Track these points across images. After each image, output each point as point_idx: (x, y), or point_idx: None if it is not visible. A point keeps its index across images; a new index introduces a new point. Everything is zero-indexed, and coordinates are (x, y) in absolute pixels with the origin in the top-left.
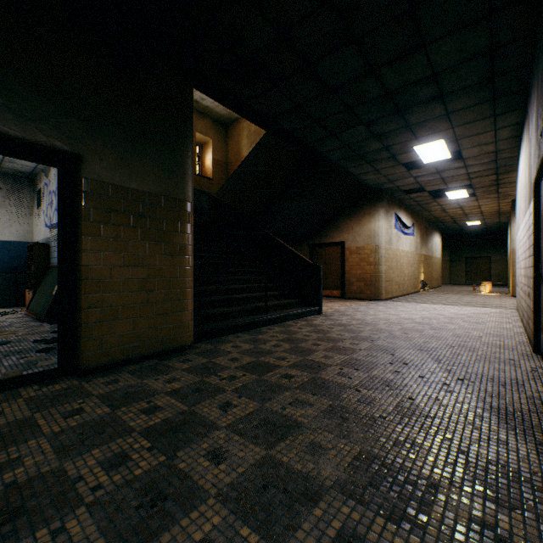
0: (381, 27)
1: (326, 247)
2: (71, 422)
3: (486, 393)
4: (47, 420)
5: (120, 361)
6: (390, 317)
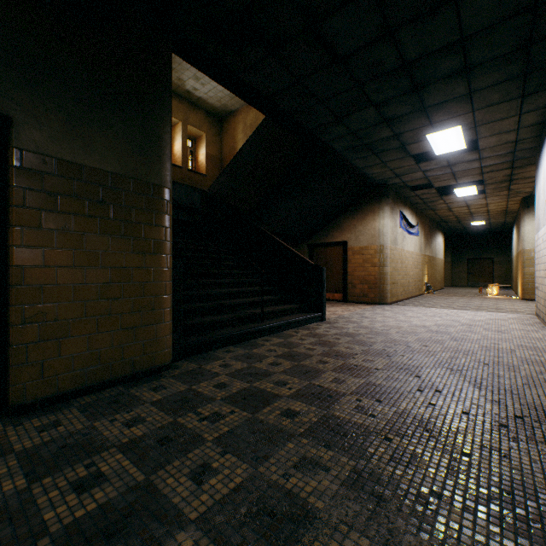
0: None
1: (327, 247)
2: None
3: None
4: None
5: (71, 391)
6: (401, 325)
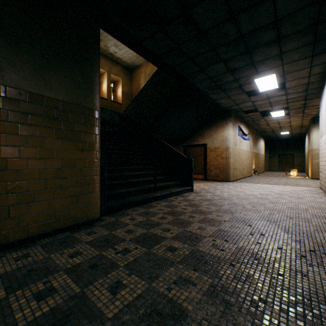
0: None
1: (194, 147)
2: None
3: None
4: None
5: (37, 235)
6: (239, 194)
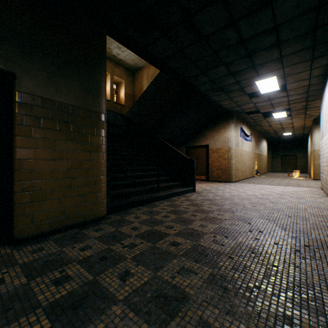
0: None
1: (196, 148)
2: None
3: None
4: None
5: (48, 231)
6: (241, 194)
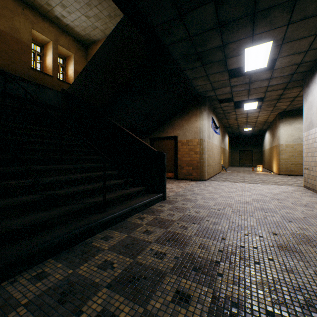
0: None
1: (163, 140)
2: None
3: None
4: None
5: None
6: (229, 201)
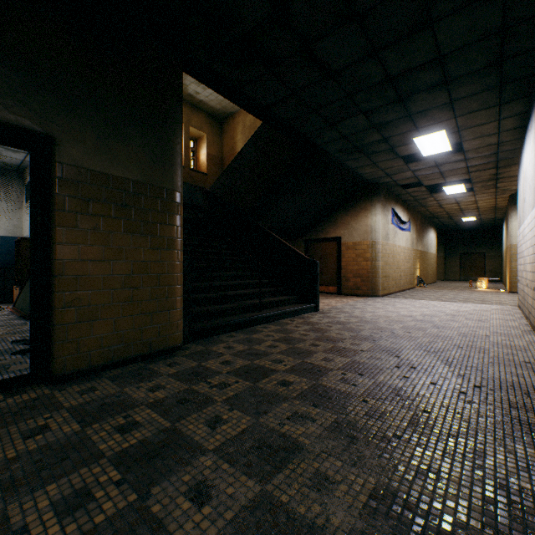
0: (386, 1)
1: (322, 242)
2: (31, 444)
3: (510, 404)
4: (3, 441)
5: (100, 365)
6: (390, 315)
